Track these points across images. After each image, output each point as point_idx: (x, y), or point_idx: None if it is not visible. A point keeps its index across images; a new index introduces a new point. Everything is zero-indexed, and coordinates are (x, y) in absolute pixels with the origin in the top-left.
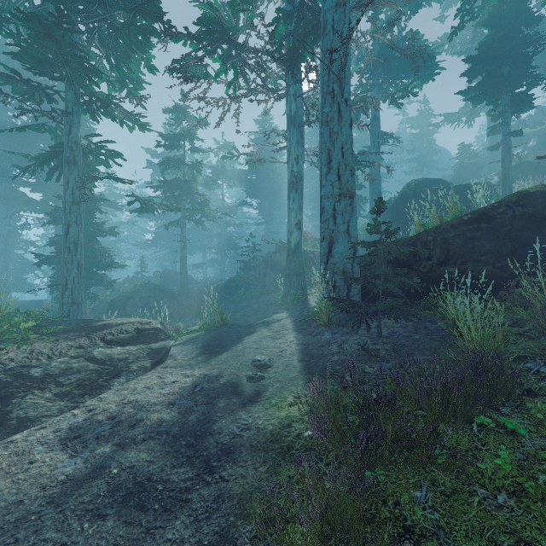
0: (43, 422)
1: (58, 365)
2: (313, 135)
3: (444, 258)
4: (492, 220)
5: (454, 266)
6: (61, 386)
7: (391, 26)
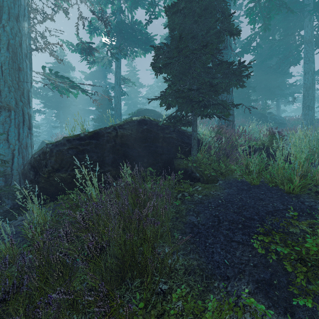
0: None
1: None
2: (99, 73)
3: (58, 165)
4: (101, 137)
5: (65, 172)
6: None
7: (122, 11)
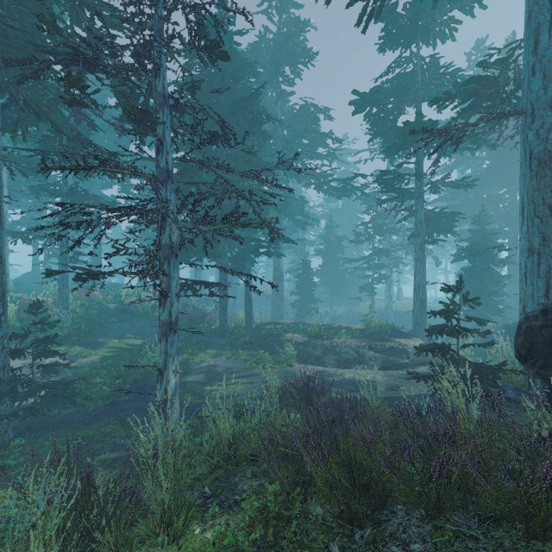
0: (326, 365)
1: (345, 349)
2: None
3: (525, 352)
4: None
5: (531, 367)
6: (340, 357)
7: None
